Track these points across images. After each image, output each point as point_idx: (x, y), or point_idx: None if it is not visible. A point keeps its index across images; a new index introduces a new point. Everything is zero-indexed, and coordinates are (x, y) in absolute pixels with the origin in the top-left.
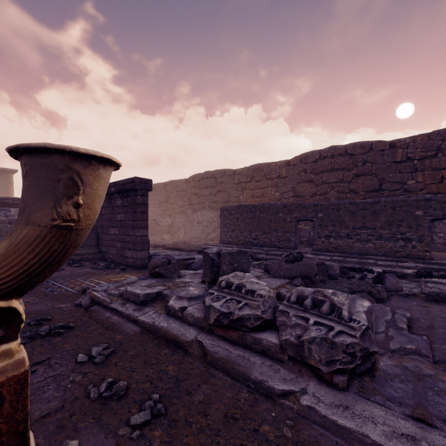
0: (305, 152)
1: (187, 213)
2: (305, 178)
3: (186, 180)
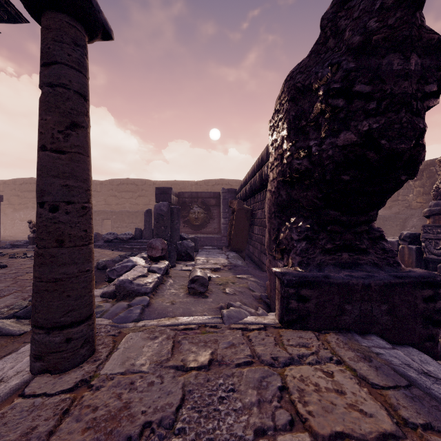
0: (112, 179)
1: (6, 212)
2: (112, 194)
3: (4, 182)
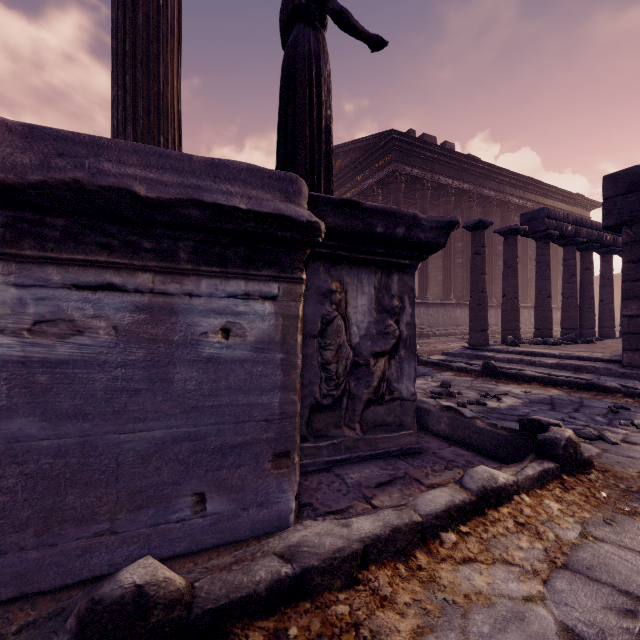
0: None
1: None
2: None
3: None
